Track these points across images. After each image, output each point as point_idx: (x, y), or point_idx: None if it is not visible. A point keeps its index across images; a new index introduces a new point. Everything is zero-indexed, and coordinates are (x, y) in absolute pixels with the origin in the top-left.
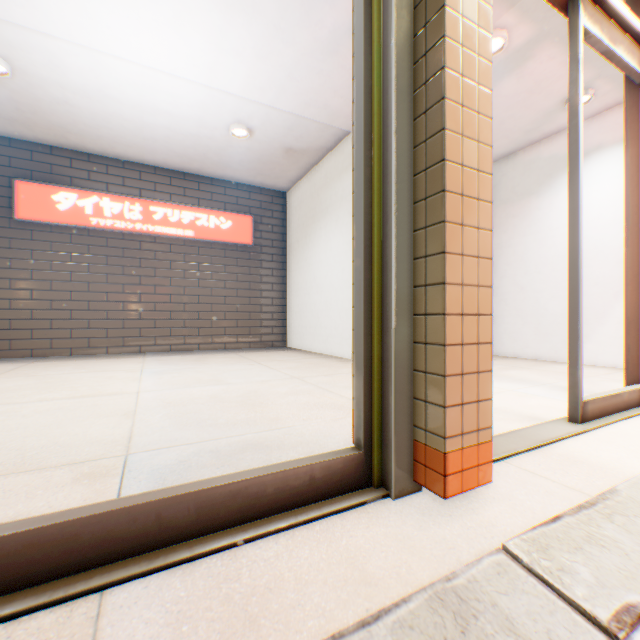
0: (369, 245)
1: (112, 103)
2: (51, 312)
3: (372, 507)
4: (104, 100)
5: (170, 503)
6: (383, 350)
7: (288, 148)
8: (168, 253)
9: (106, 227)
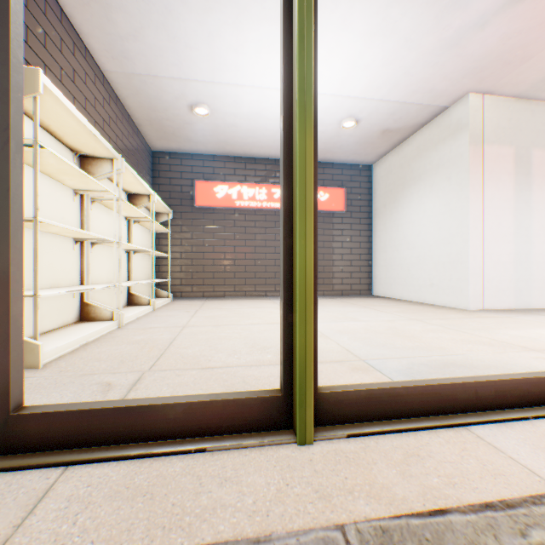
0: None
1: (262, 120)
2: (213, 267)
3: None
4: (257, 119)
5: (480, 385)
6: None
7: (385, 130)
8: None
9: (244, 207)
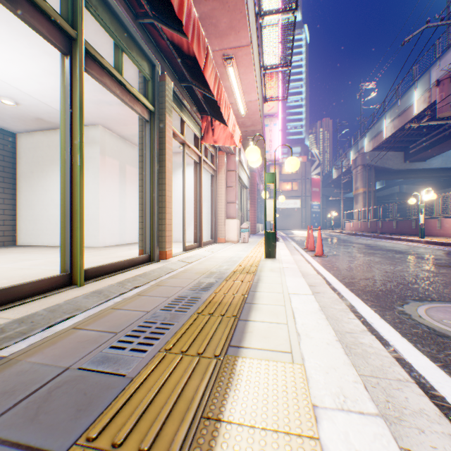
0: (151, 210)
1: None
2: None
3: (154, 264)
4: None
5: (126, 261)
6: (154, 232)
7: (40, 118)
8: None
9: None
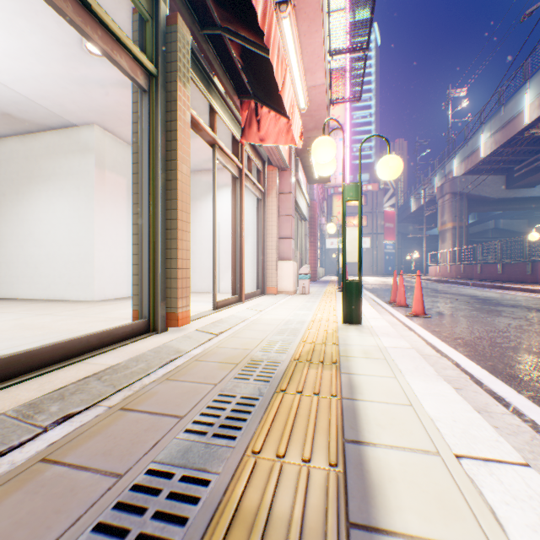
0: (151, 243)
1: None
2: None
3: (155, 336)
4: None
5: (92, 337)
6: (156, 281)
7: (7, 113)
8: None
9: None
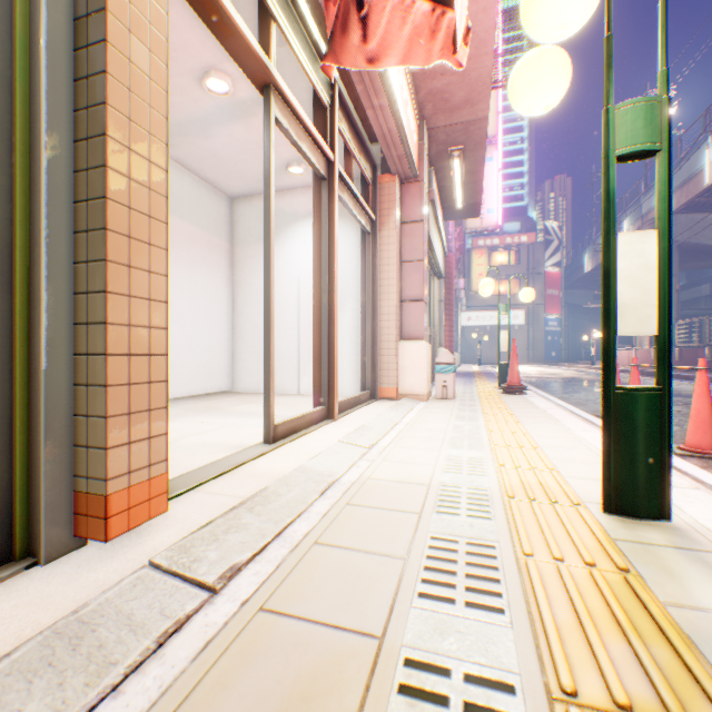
0: (10, 270)
1: None
2: None
3: (8, 584)
4: None
5: None
6: (32, 396)
7: None
8: None
9: None
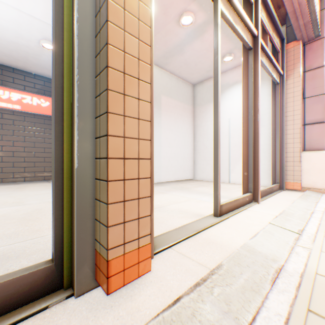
0: (61, 105)
1: None
2: None
3: (52, 311)
4: None
5: None
6: (72, 185)
7: None
8: (0, 118)
9: None
